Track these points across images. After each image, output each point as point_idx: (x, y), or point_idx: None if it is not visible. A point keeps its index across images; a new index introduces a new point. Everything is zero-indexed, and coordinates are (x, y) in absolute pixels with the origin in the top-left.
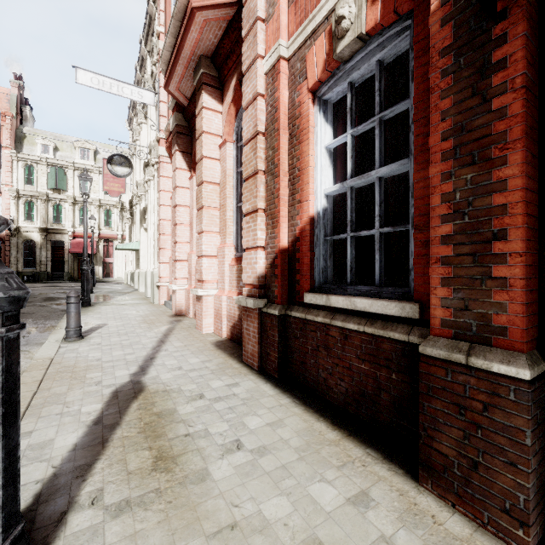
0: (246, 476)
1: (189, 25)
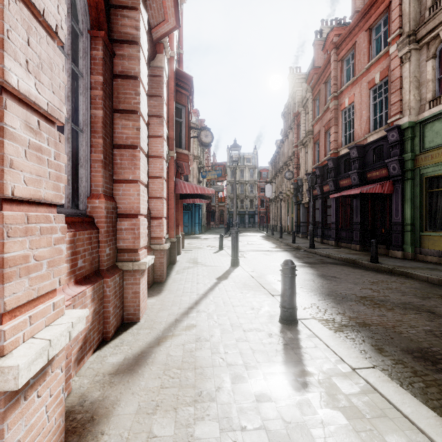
0: (200, 267)
1: (177, 11)
